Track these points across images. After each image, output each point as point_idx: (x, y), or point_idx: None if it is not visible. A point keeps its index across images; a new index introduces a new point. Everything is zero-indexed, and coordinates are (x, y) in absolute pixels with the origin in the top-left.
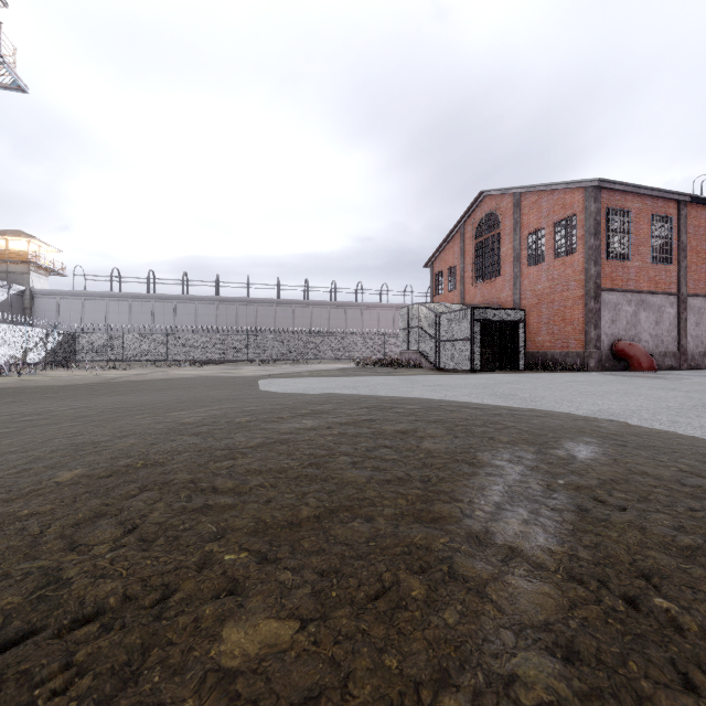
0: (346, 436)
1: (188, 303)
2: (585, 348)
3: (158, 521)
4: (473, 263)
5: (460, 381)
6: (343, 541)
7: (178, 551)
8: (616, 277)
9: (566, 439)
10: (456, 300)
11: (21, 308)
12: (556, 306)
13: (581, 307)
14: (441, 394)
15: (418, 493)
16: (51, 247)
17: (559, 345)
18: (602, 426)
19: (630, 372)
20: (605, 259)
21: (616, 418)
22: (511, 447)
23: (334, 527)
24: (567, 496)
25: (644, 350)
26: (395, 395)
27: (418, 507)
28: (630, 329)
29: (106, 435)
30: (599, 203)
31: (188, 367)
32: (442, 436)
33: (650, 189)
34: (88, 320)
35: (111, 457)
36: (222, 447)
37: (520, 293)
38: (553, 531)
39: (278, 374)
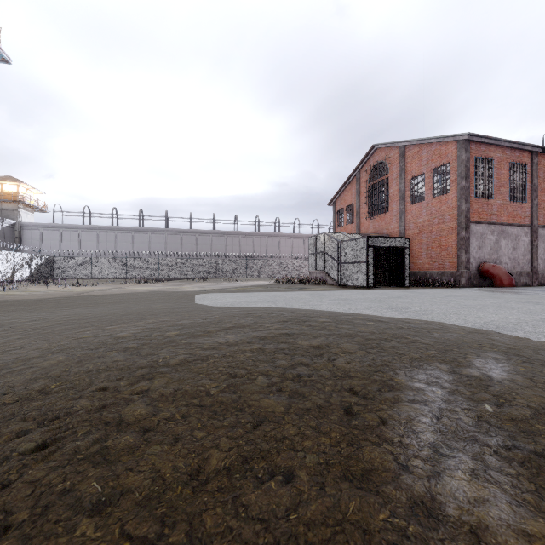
0: (265, 352)
1: (143, 234)
2: (457, 268)
3: (35, 478)
4: (367, 201)
5: (359, 295)
6: (257, 515)
7: (39, 537)
8: (482, 212)
9: (472, 355)
10: (353, 231)
11: (12, 237)
12: (434, 235)
13: (454, 236)
14: (346, 307)
15: (342, 429)
16: (36, 190)
17: (436, 267)
18: (497, 340)
19: (494, 288)
20: (473, 198)
21: (503, 331)
22: (423, 365)
23: (247, 489)
24: (506, 434)
25: (505, 270)
26: (307, 308)
27: (344, 453)
28: (493, 253)
29: (42, 350)
30: (469, 153)
31: (142, 284)
32: (355, 352)
33: (509, 142)
34: (65, 247)
35: (30, 378)
36: (144, 365)
37: (404, 225)
38: (512, 493)
39: (212, 289)
